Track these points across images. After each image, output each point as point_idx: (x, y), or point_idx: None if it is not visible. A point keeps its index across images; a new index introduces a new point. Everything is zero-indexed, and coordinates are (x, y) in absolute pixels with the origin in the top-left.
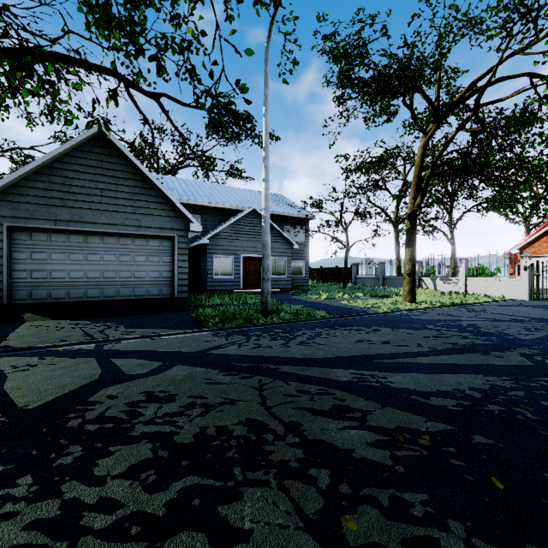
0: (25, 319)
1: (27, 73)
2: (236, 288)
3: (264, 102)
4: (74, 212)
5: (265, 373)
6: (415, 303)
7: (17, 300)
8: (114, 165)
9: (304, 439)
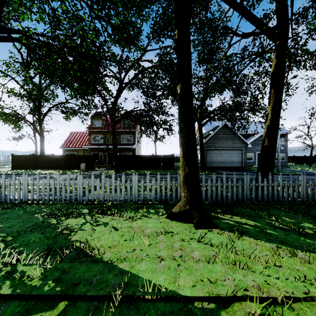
0: (215, 170)
1: (242, 129)
2: (254, 165)
3: None
4: (218, 145)
5: None
6: None
7: (207, 166)
8: (227, 131)
9: None
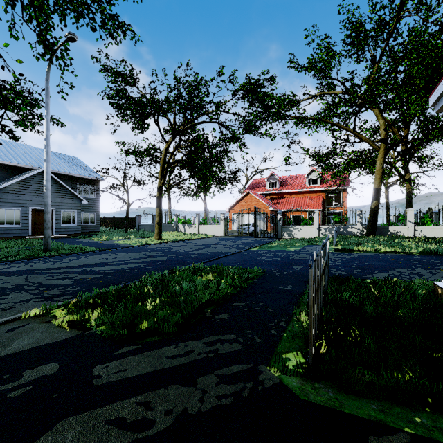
0: None
1: None
2: (25, 235)
3: (45, 107)
4: None
5: (32, 274)
6: (161, 240)
7: None
8: None
9: (41, 284)
